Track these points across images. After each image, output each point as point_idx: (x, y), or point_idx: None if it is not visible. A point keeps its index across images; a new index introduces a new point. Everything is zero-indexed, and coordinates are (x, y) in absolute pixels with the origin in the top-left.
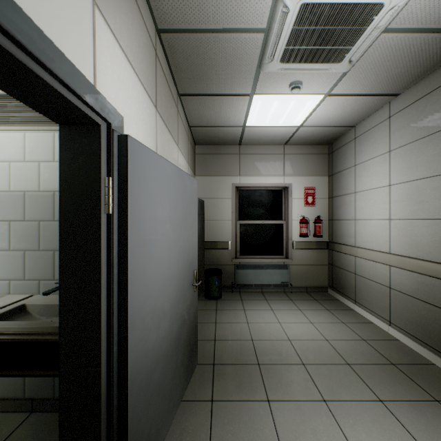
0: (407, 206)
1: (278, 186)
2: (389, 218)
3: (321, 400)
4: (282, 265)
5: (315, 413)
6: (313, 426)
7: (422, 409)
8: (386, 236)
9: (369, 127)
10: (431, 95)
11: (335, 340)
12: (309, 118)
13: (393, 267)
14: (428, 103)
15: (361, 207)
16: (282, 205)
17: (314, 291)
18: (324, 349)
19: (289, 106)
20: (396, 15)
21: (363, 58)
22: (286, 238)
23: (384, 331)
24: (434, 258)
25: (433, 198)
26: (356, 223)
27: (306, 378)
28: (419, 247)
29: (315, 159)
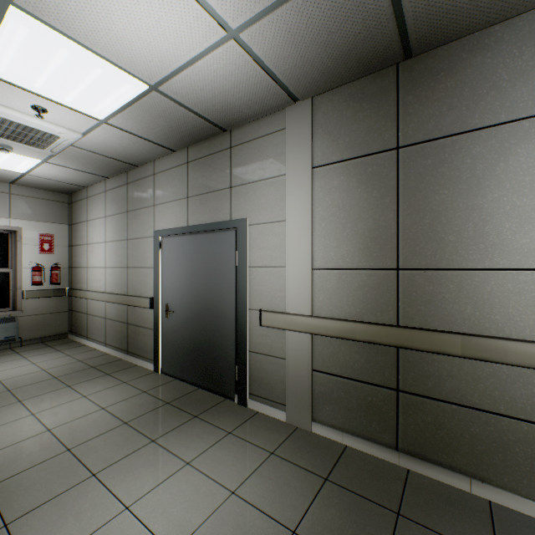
0: (114, 258)
1: (1, 229)
2: (106, 266)
3: (17, 402)
4: (8, 318)
5: (8, 409)
6: (3, 415)
7: (96, 380)
8: (104, 279)
9: (96, 193)
10: (122, 188)
11: (54, 367)
12: (34, 171)
13: (107, 302)
14: (122, 192)
15: (91, 257)
16: (9, 251)
17: (52, 340)
18: (38, 376)
19: (3, 157)
20: (76, 142)
21: (65, 152)
22: (15, 288)
23: (103, 351)
24: (123, 292)
25: (123, 254)
26: (88, 270)
27: (9, 396)
28: (118, 286)
29: (53, 206)
